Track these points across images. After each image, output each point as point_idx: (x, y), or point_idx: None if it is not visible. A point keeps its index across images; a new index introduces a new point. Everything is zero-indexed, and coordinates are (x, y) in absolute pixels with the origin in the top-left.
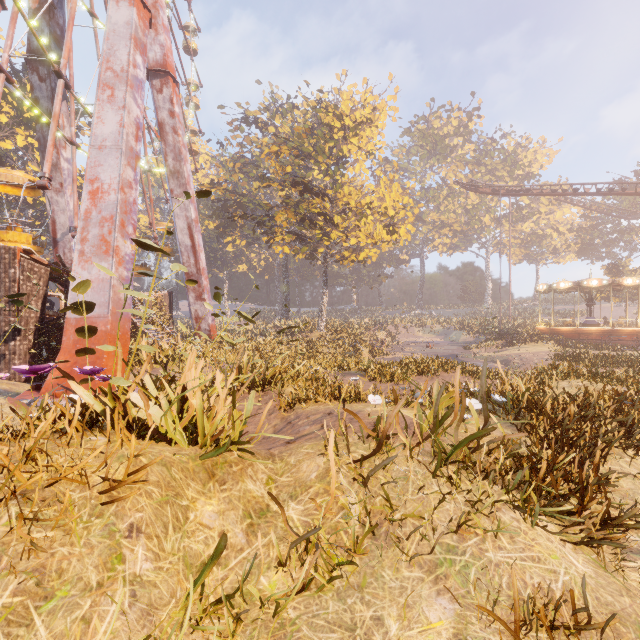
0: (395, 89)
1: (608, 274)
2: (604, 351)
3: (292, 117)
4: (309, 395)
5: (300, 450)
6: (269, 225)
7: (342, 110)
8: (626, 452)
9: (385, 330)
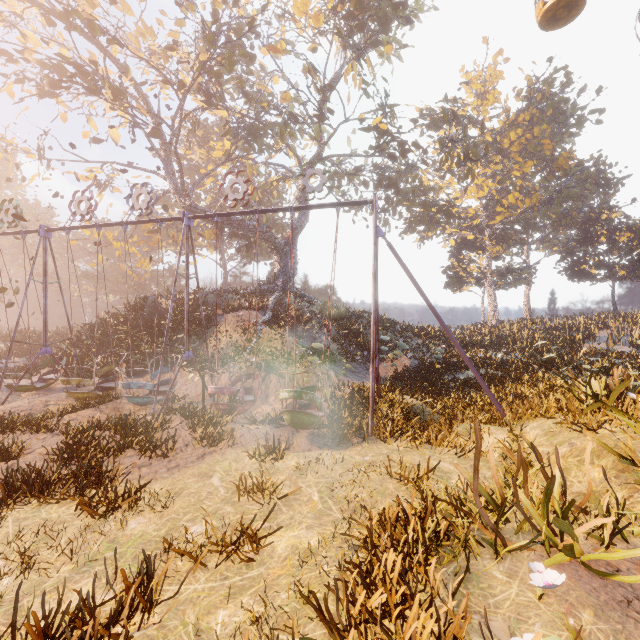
0: None
1: None
2: None
3: None
4: None
5: None
6: None
7: None
8: None
9: None
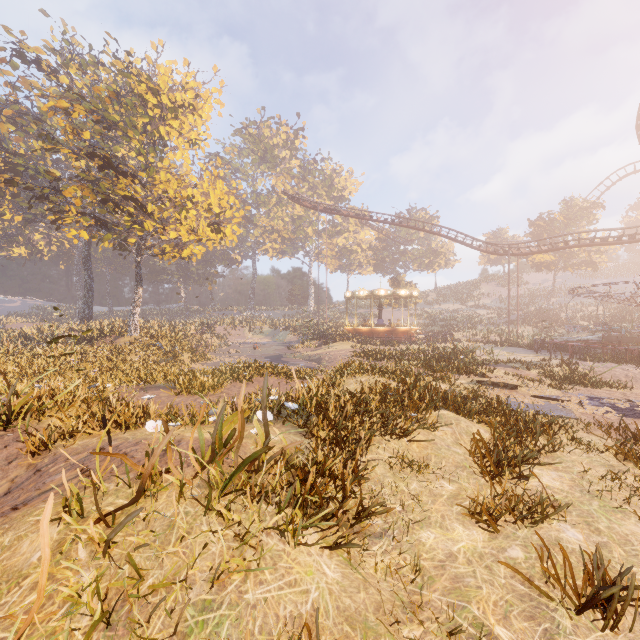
0: (220, 83)
1: (392, 286)
2: (387, 346)
3: (96, 74)
4: (80, 426)
5: (26, 519)
6: (55, 200)
7: (159, 85)
8: (384, 439)
9: (214, 332)
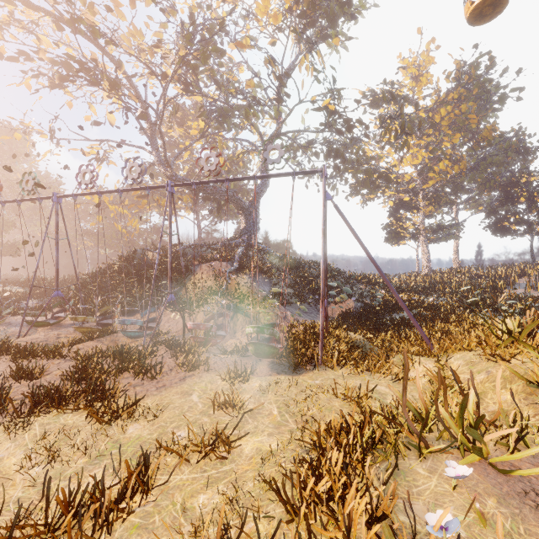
0: None
1: None
2: None
3: None
4: None
5: None
6: None
7: None
8: None
9: None
